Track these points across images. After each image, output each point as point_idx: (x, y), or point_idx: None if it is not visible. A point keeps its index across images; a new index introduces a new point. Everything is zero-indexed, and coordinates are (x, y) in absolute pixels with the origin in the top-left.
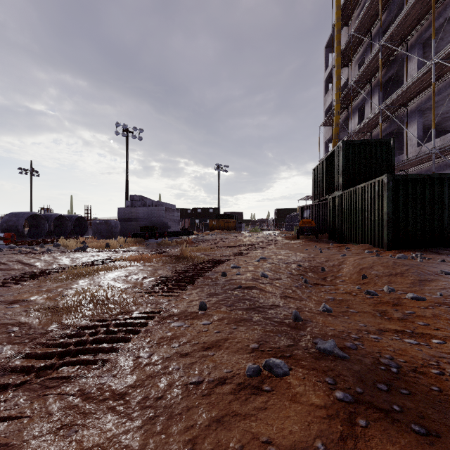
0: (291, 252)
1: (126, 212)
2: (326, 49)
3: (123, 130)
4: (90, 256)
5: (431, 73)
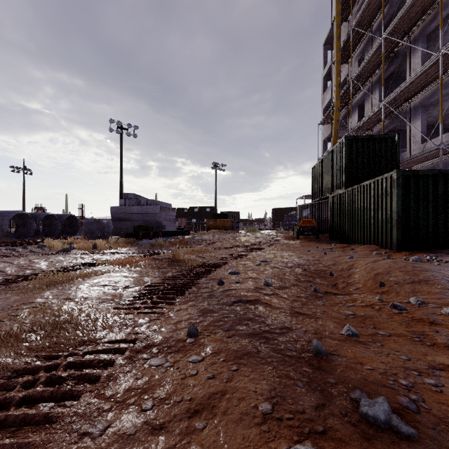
0: (293, 253)
1: (120, 211)
2: (325, 46)
3: (117, 127)
4: (73, 259)
5: (437, 66)
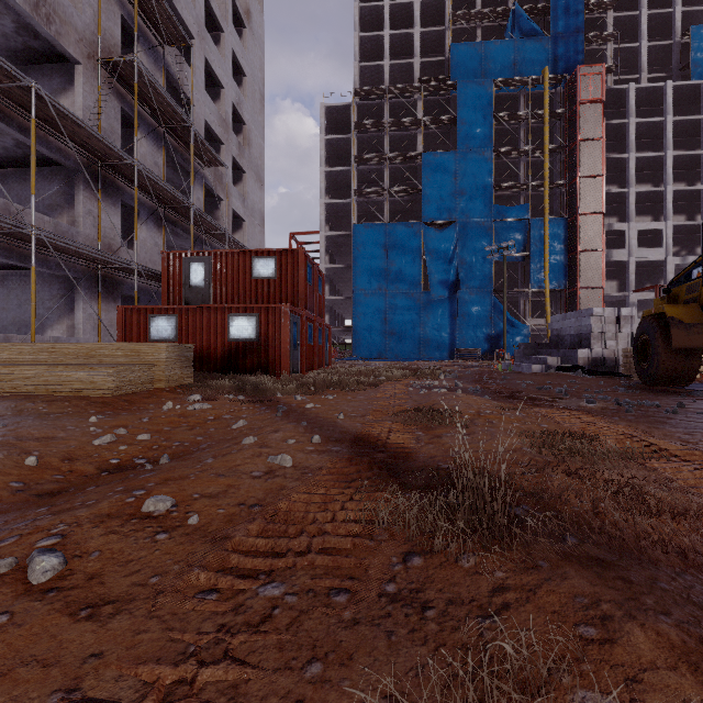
0: None
1: None
2: None
3: None
4: None
5: None
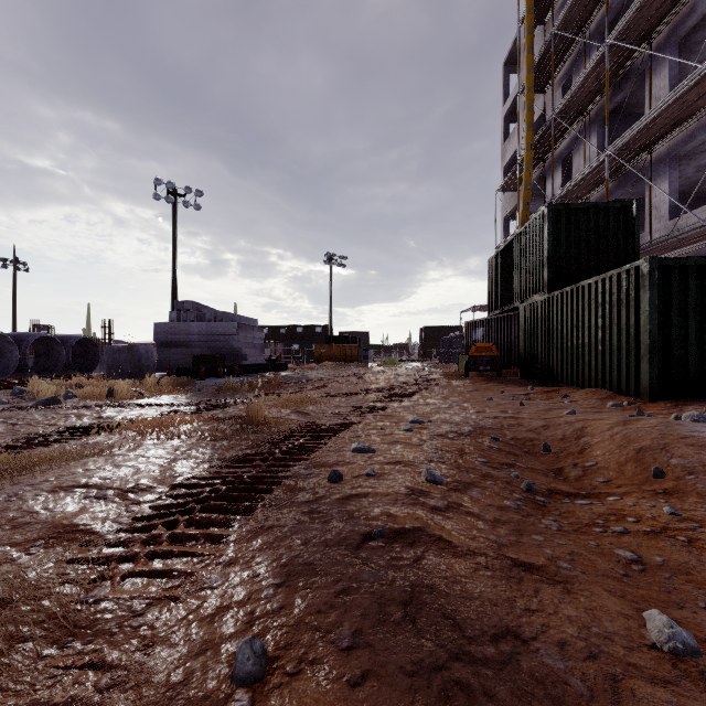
0: (466, 404)
1: (170, 331)
2: (506, 67)
3: (167, 192)
4: (59, 419)
5: (701, 88)
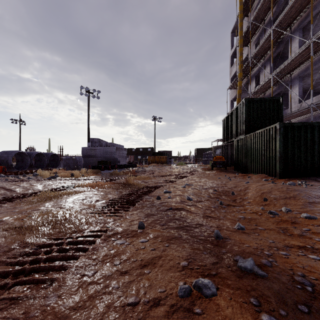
0: (208, 179)
1: (88, 151)
2: (232, 34)
3: (86, 91)
4: (58, 183)
5: (309, 49)
